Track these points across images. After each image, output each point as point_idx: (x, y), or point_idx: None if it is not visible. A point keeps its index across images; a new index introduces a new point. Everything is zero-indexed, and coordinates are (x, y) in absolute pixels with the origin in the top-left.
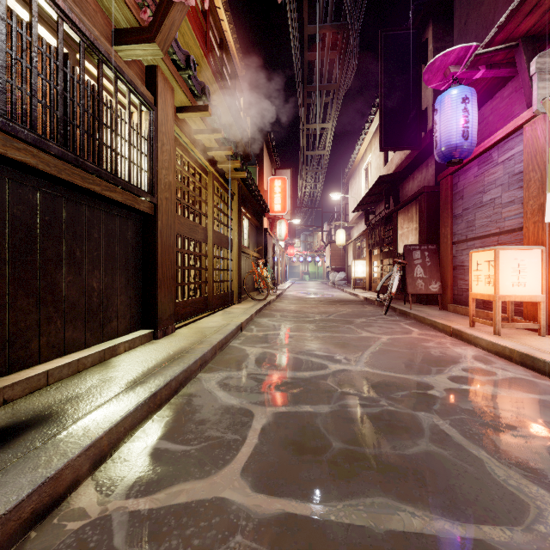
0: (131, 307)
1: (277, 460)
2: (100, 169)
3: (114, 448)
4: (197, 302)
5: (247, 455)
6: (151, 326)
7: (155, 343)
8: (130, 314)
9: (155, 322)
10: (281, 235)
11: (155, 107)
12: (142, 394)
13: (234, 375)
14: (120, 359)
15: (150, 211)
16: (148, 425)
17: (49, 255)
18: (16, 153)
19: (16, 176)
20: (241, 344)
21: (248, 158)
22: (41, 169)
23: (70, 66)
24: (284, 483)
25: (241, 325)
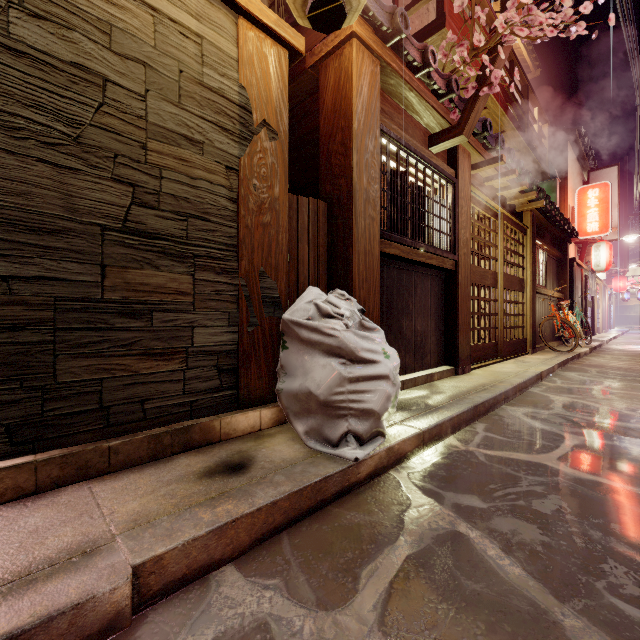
0: (438, 346)
1: (589, 461)
2: (426, 245)
3: (459, 428)
4: (486, 347)
5: (561, 453)
6: (452, 364)
7: (458, 377)
8: (437, 351)
9: (455, 361)
10: (599, 265)
11: (456, 180)
12: (468, 403)
13: (539, 411)
14: (437, 384)
15: (452, 268)
16: (474, 424)
17: (399, 308)
18: (392, 250)
19: (387, 262)
20: (543, 391)
21: (545, 176)
22: (401, 256)
23: (411, 183)
24: (596, 471)
25: (540, 374)
